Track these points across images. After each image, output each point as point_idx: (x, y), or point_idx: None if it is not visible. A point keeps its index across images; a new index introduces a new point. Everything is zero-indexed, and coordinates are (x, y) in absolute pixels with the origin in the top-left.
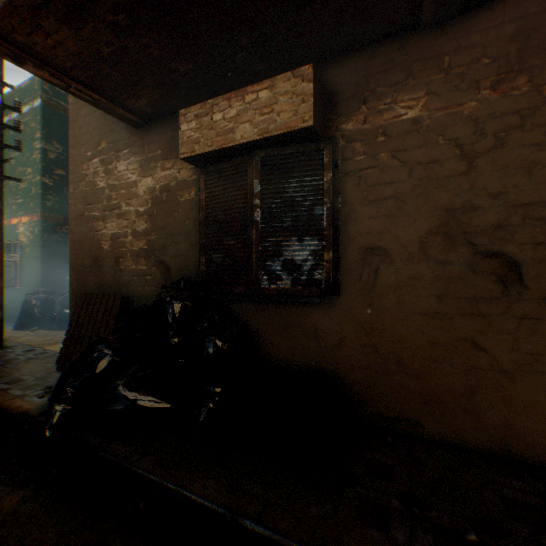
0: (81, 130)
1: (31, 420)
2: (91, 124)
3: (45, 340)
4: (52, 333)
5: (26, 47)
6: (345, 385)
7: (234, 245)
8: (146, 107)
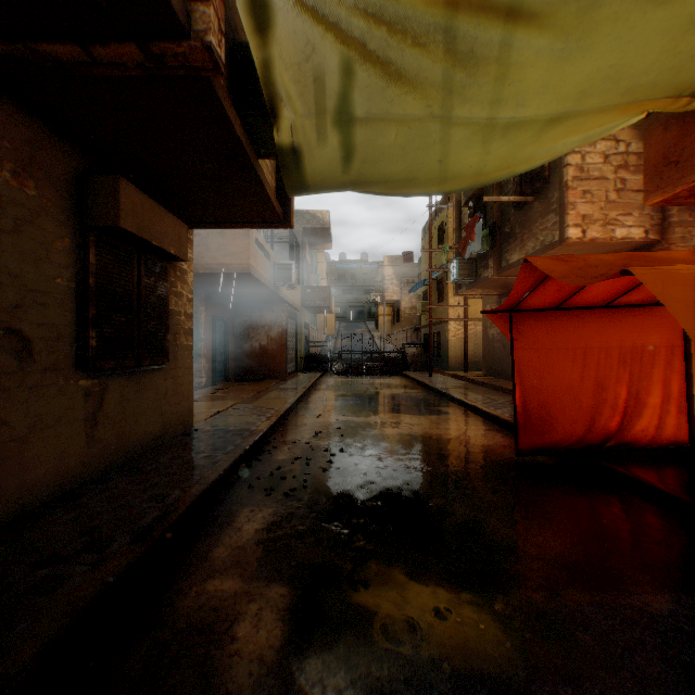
0: None
1: None
2: None
3: None
4: None
5: None
6: None
7: None
8: None
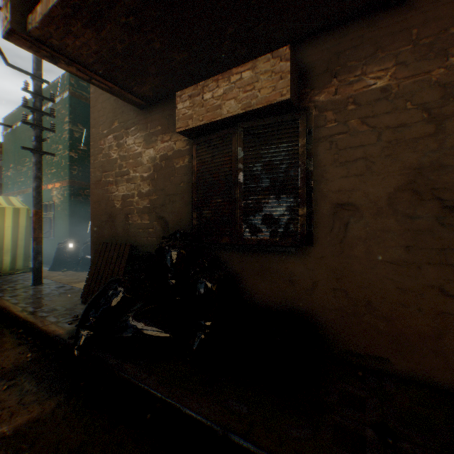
0: (99, 113)
1: (63, 341)
2: (106, 108)
3: (72, 279)
4: (77, 273)
5: (60, 49)
6: (318, 323)
7: (220, 203)
8: (149, 91)
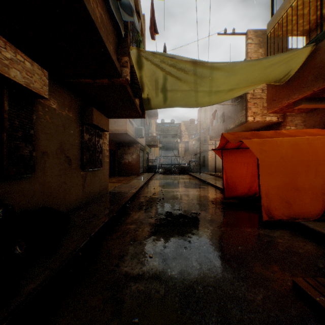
0: None
1: None
2: None
3: None
4: None
5: None
6: None
7: None
8: None
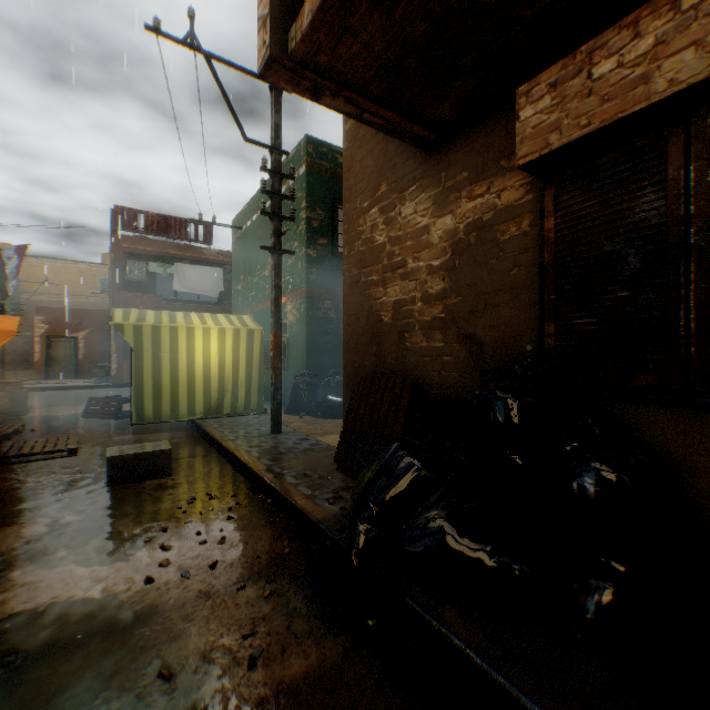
0: (355, 178)
1: (328, 533)
2: (367, 167)
3: (313, 429)
4: (317, 420)
5: (326, 70)
6: None
7: (626, 298)
8: (450, 111)
